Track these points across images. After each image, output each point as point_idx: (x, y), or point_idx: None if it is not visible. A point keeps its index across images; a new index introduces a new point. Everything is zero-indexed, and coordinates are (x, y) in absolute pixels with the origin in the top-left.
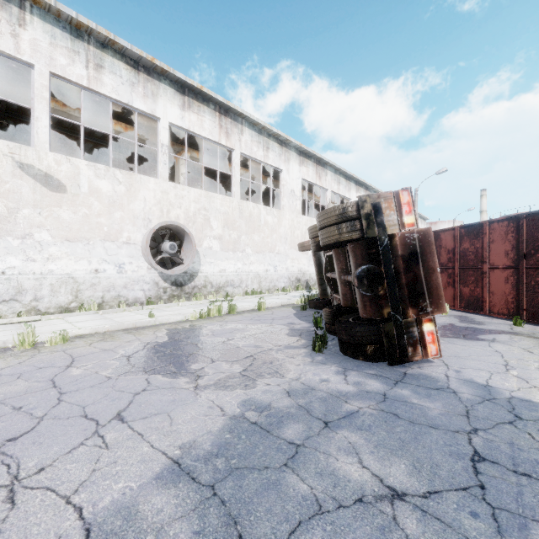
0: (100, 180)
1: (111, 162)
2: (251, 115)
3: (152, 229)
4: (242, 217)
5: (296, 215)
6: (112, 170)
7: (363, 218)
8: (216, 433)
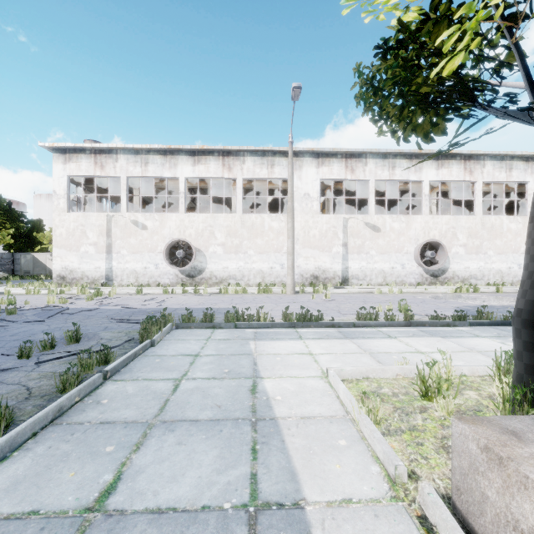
0: (394, 223)
1: (398, 212)
2: (492, 152)
3: (420, 245)
4: (483, 228)
5: None
6: (399, 217)
7: None
8: (475, 306)
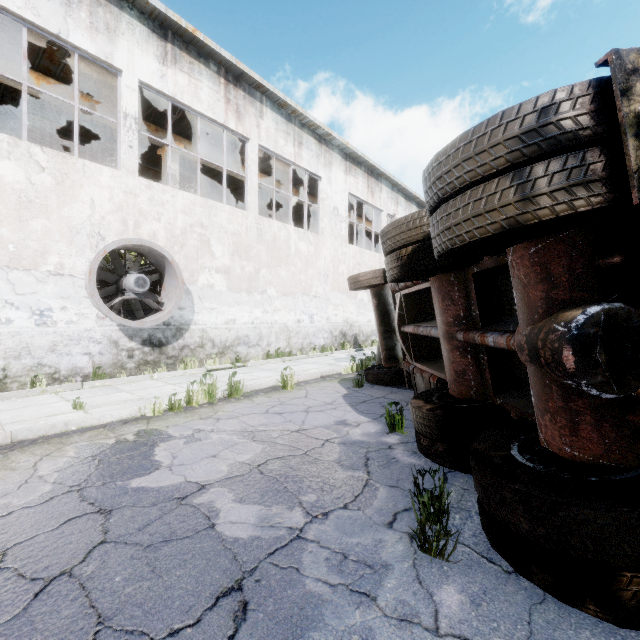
0: None
1: (25, 133)
2: (275, 90)
3: (100, 250)
4: (261, 242)
5: (340, 243)
6: (25, 145)
7: (629, 131)
8: None
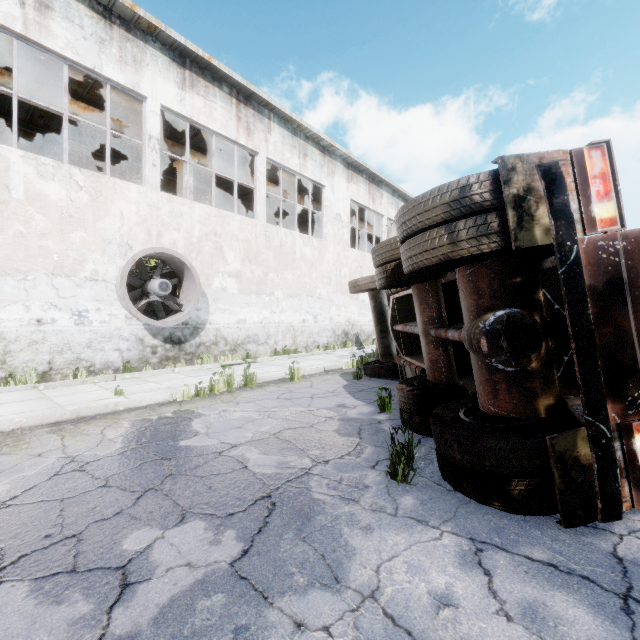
0: (46, 182)
1: (66, 157)
2: (282, 107)
3: (130, 259)
4: (269, 247)
5: (342, 247)
6: (66, 168)
7: (509, 205)
8: None
